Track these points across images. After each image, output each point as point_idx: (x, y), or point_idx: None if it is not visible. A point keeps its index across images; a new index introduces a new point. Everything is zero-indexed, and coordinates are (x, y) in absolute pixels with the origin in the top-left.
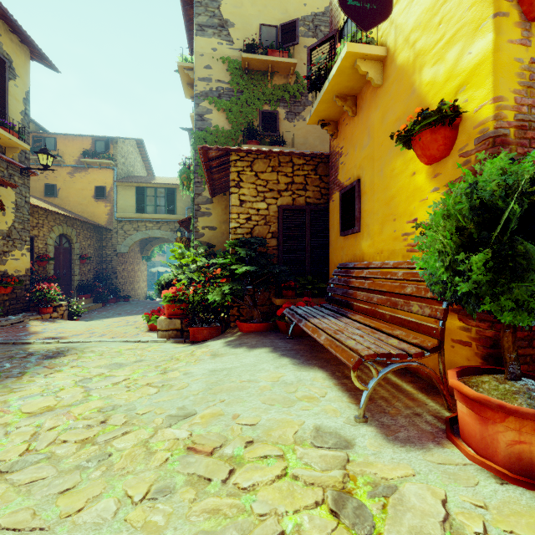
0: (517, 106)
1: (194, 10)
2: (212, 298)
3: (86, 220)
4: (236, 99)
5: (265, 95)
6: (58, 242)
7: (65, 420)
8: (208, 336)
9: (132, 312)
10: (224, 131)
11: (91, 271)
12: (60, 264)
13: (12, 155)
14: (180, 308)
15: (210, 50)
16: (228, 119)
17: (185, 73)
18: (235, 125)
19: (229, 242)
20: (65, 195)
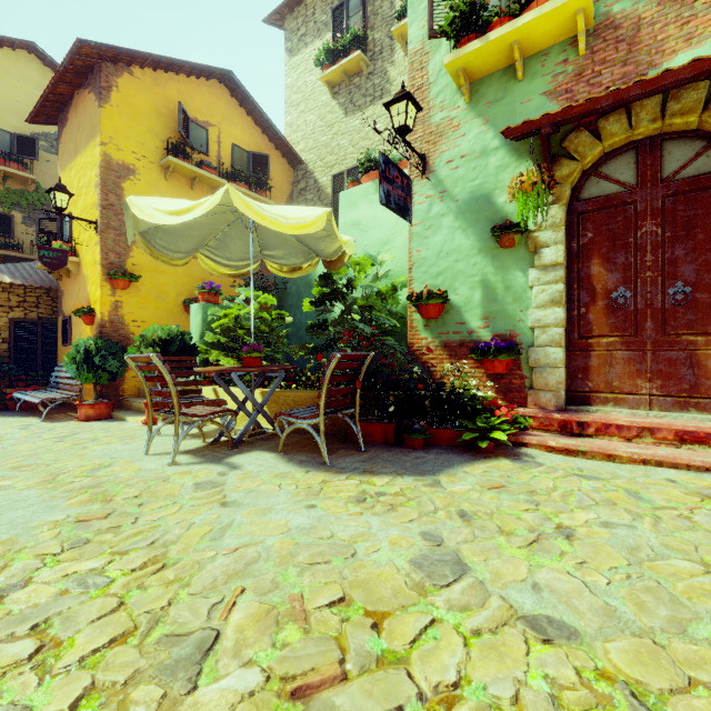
0: (110, 316)
1: None
2: None
3: None
4: None
5: None
6: None
7: None
8: None
9: None
10: None
11: None
12: None
13: None
14: None
15: None
16: None
17: None
18: None
19: None
20: None
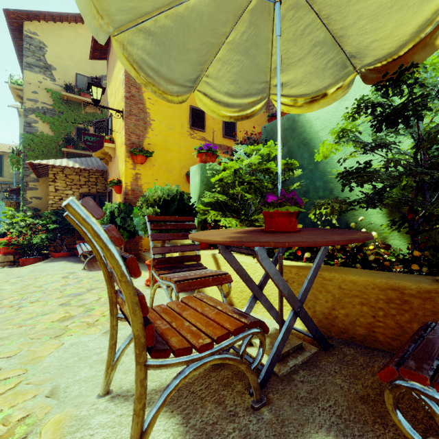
0: (132, 185)
1: (23, 52)
2: (36, 241)
3: None
4: (58, 117)
5: (80, 118)
6: None
7: None
8: (33, 262)
9: None
10: (48, 136)
11: None
12: None
13: None
14: (14, 248)
15: (37, 81)
16: (52, 128)
17: (16, 91)
18: (57, 133)
19: (47, 212)
20: None
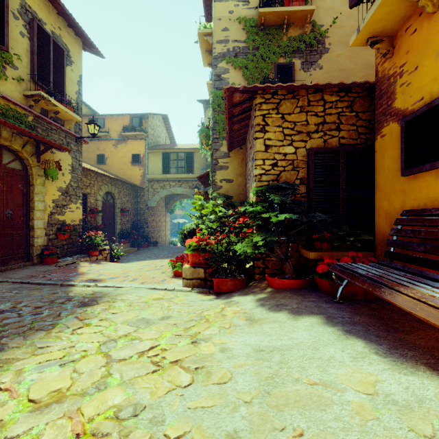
0: None
1: None
2: (241, 249)
3: (125, 180)
4: (252, 56)
5: (280, 48)
6: (105, 199)
7: (68, 435)
8: (232, 288)
9: (159, 256)
10: None
11: (129, 221)
12: (106, 216)
13: (68, 127)
14: (205, 258)
15: (227, 13)
16: (244, 76)
17: (205, 39)
18: (251, 81)
19: (256, 189)
20: (111, 162)
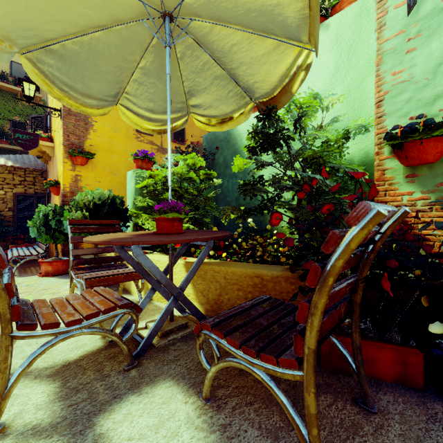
0: (71, 187)
1: None
2: None
3: None
4: None
5: (16, 110)
6: None
7: None
8: None
9: None
10: None
11: None
12: None
13: None
14: None
15: None
16: None
17: None
18: None
19: None
20: None
